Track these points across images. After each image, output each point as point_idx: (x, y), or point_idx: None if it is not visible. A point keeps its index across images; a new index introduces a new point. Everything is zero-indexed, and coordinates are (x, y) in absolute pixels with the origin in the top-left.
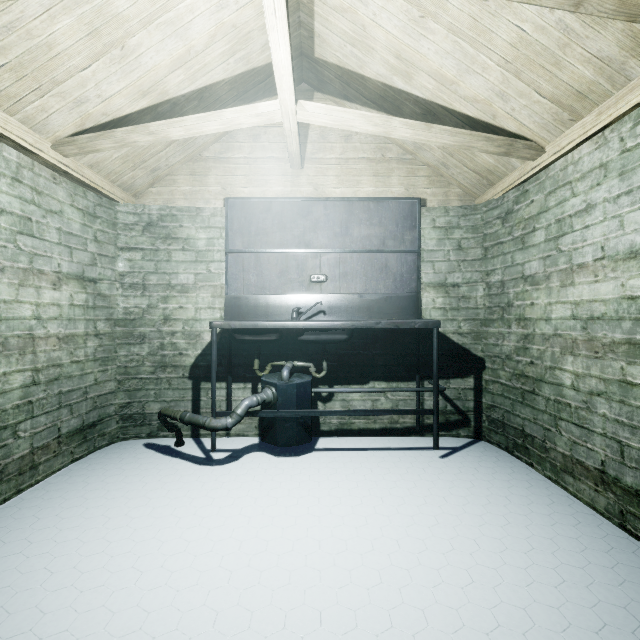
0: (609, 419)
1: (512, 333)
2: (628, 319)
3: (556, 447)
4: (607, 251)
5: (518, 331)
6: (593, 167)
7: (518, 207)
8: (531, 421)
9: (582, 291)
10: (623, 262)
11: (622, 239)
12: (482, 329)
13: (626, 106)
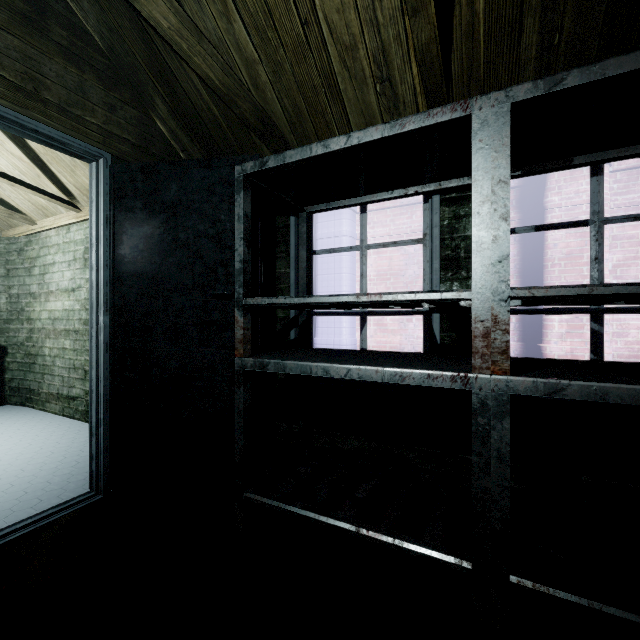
0: (60, 367)
1: (24, 328)
2: (65, 319)
3: (44, 390)
4: (60, 287)
5: (28, 327)
6: (56, 244)
7: (28, 249)
8: (34, 381)
9: (52, 305)
10: (64, 293)
11: (64, 282)
12: (5, 326)
13: (62, 223)
